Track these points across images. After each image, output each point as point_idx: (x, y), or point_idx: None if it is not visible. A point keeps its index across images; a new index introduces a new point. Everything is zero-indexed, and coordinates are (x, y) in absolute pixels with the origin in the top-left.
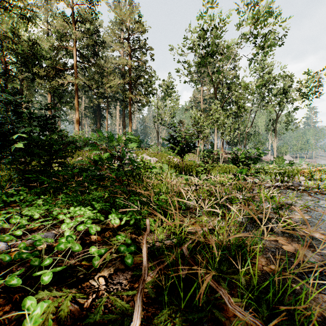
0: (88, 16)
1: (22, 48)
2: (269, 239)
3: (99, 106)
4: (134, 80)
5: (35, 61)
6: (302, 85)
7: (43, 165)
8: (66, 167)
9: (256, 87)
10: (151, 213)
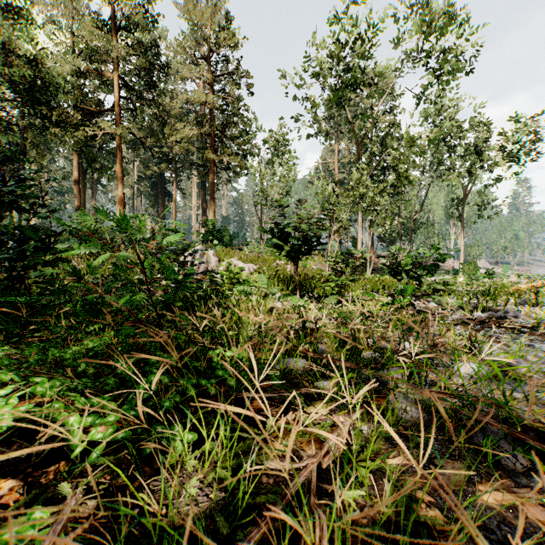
0: (138, 17)
1: (22, 73)
2: (497, 502)
3: (162, 176)
4: (218, 130)
5: (50, 97)
6: (508, 140)
7: (3, 279)
8: (51, 284)
9: (431, 141)
10: (203, 392)
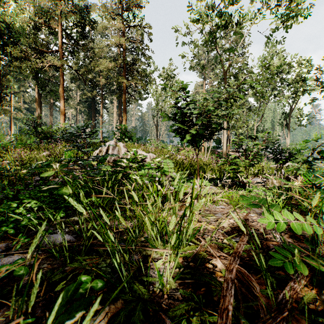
0: None
1: None
2: None
3: (94, 100)
4: (129, 65)
5: None
6: (322, 73)
7: None
8: None
9: (277, 68)
10: None
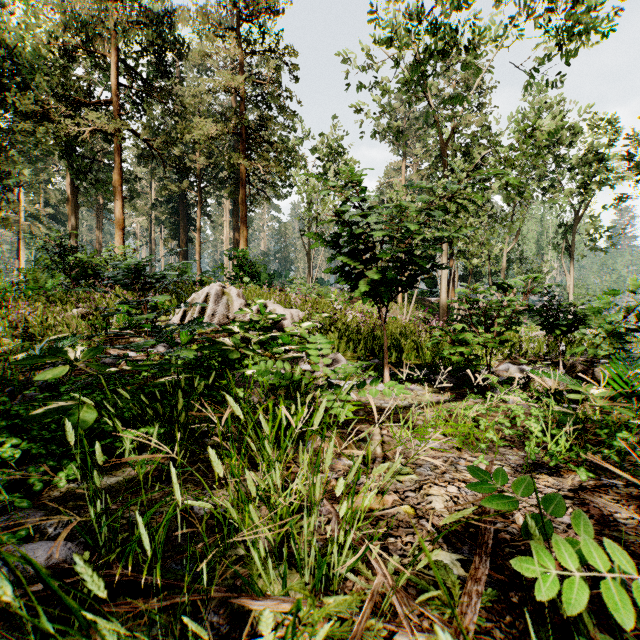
0: None
1: None
2: None
3: (184, 198)
4: (252, 129)
5: None
6: (638, 144)
7: None
8: None
9: (550, 135)
10: None
